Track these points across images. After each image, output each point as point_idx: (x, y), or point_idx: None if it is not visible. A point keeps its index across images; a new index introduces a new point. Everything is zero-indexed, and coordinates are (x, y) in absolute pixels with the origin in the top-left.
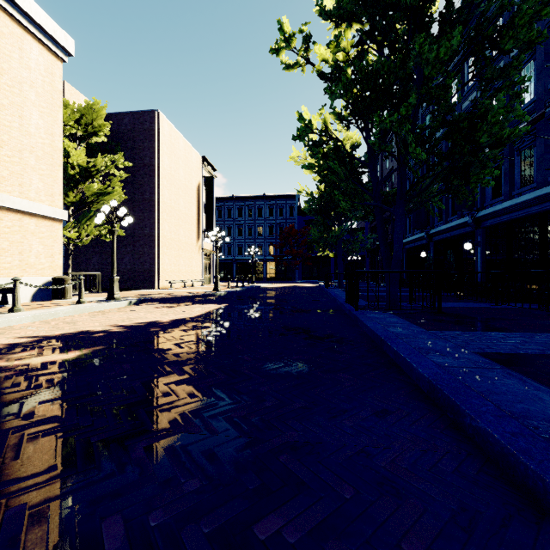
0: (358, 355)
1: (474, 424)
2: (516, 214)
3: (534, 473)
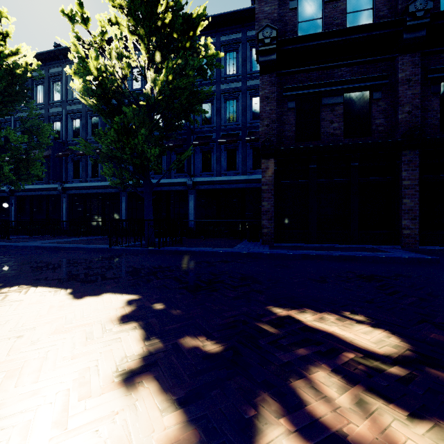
0: (1, 250)
1: (49, 247)
2: (36, 193)
3: (59, 247)
